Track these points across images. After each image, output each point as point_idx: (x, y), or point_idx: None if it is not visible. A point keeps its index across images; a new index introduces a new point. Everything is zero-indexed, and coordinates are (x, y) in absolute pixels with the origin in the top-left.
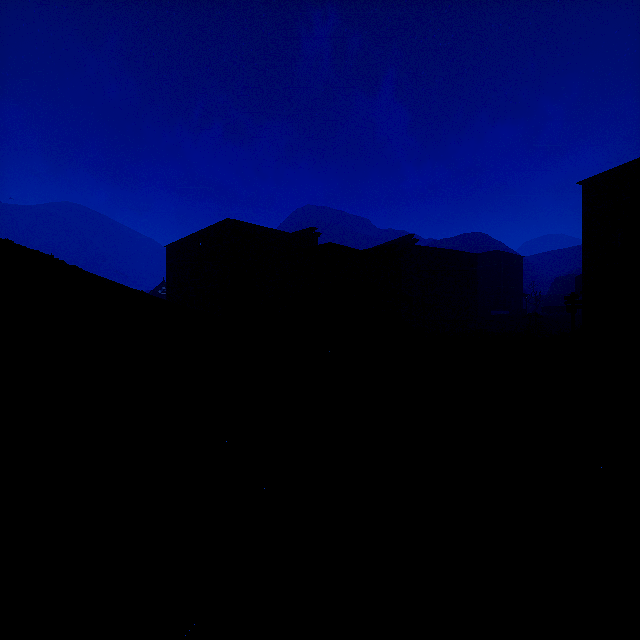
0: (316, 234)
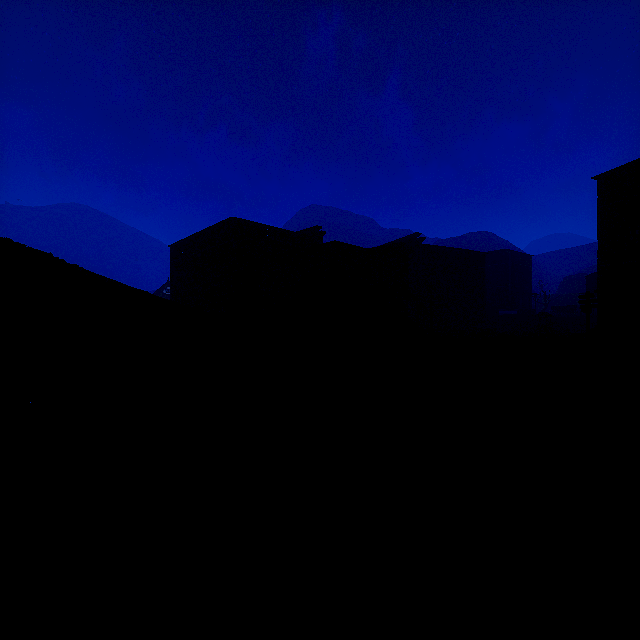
0: (321, 233)
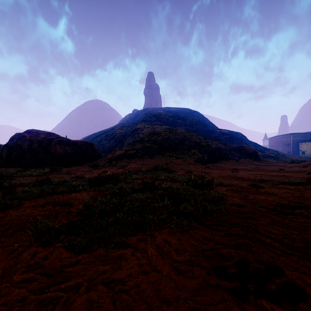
0: None
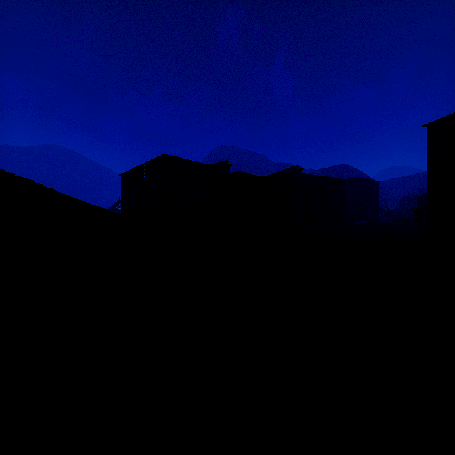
0: (228, 165)
